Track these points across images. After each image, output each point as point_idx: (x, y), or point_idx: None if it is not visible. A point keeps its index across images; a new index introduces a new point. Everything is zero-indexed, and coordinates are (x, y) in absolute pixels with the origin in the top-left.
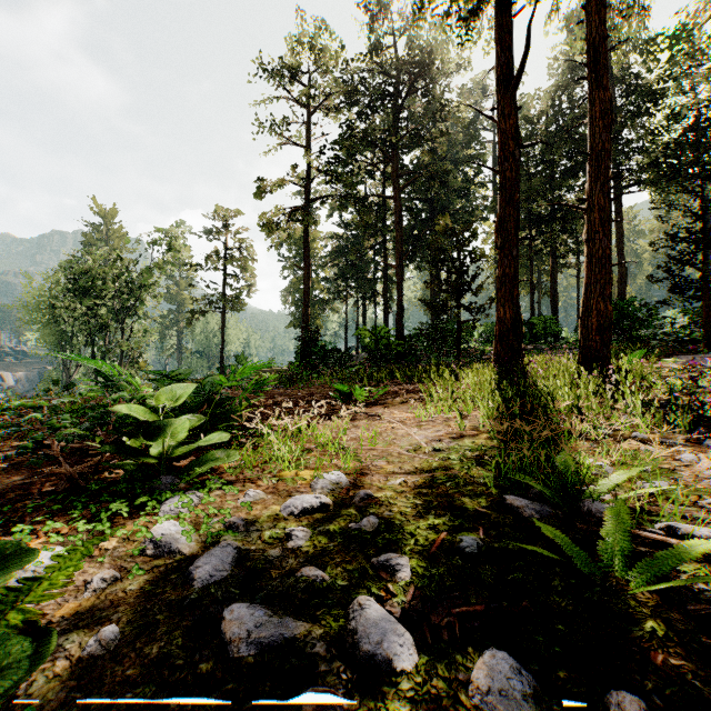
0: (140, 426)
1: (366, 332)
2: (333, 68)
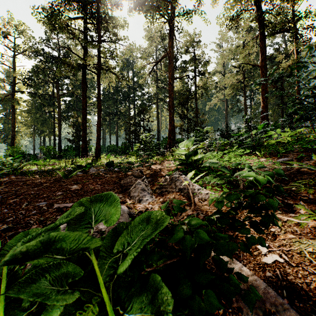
0: (3, 163)
1: (44, 148)
2: (28, 42)
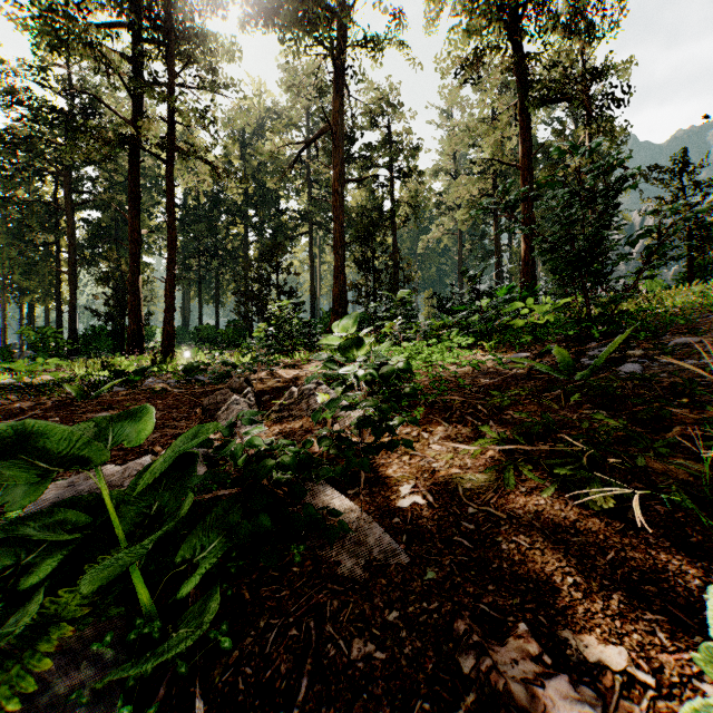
0: None
1: (31, 332)
2: None
